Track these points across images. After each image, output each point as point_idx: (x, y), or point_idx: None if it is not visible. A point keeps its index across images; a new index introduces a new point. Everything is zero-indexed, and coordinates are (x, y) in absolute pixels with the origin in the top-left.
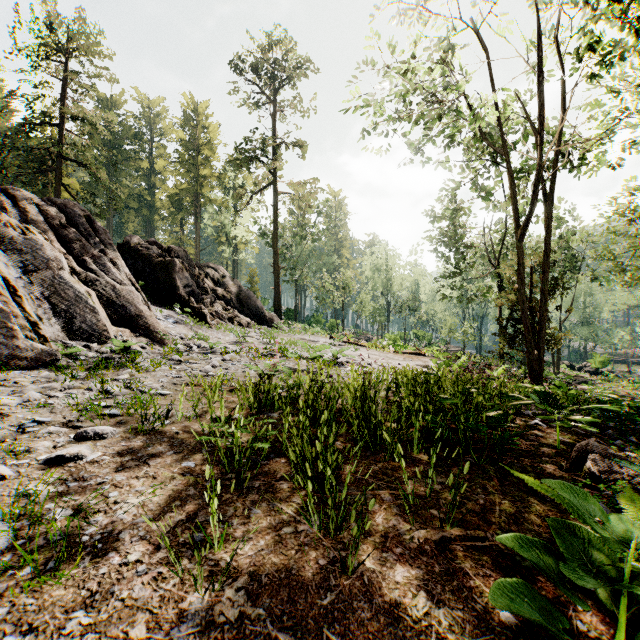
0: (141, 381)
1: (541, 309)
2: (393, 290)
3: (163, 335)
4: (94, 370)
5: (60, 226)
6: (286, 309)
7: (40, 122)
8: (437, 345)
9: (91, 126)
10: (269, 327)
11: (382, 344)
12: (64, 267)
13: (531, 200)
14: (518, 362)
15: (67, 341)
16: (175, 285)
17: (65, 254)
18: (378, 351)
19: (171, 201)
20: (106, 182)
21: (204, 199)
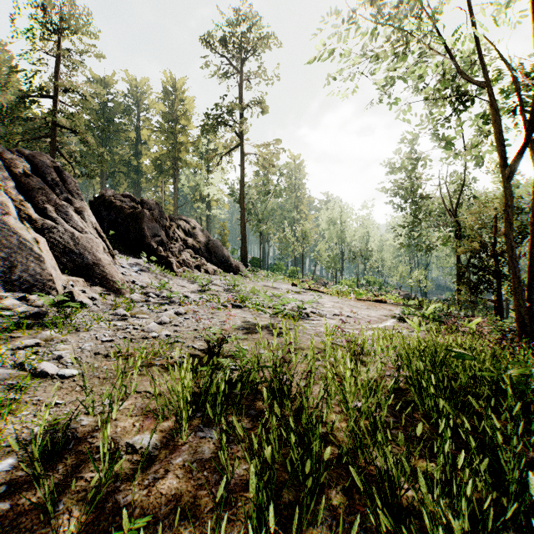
0: (55, 349)
1: (532, 256)
2: (346, 241)
3: (120, 284)
4: (9, 331)
5: (23, 174)
6: (252, 258)
7: (38, 95)
8: (387, 290)
9: (81, 98)
10: (235, 274)
11: (342, 291)
12: (11, 212)
13: (527, 131)
14: (463, 306)
15: (0, 293)
16: (144, 234)
17: (23, 201)
18: (340, 298)
19: (154, 165)
20: (94, 146)
21: (181, 162)
